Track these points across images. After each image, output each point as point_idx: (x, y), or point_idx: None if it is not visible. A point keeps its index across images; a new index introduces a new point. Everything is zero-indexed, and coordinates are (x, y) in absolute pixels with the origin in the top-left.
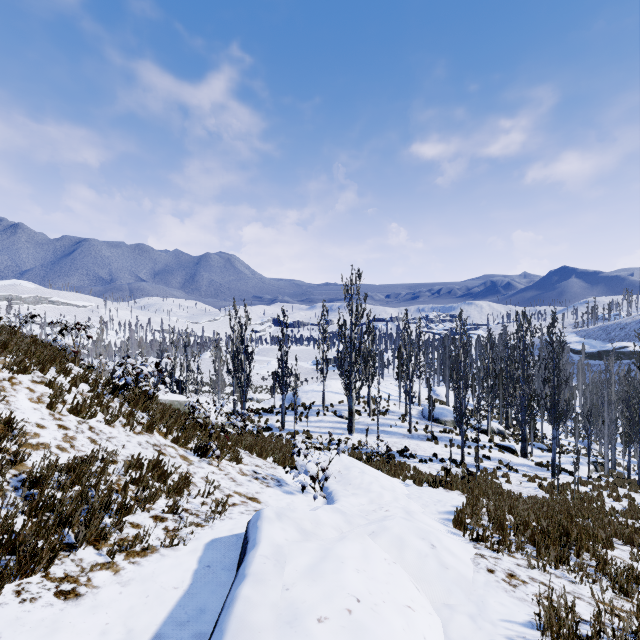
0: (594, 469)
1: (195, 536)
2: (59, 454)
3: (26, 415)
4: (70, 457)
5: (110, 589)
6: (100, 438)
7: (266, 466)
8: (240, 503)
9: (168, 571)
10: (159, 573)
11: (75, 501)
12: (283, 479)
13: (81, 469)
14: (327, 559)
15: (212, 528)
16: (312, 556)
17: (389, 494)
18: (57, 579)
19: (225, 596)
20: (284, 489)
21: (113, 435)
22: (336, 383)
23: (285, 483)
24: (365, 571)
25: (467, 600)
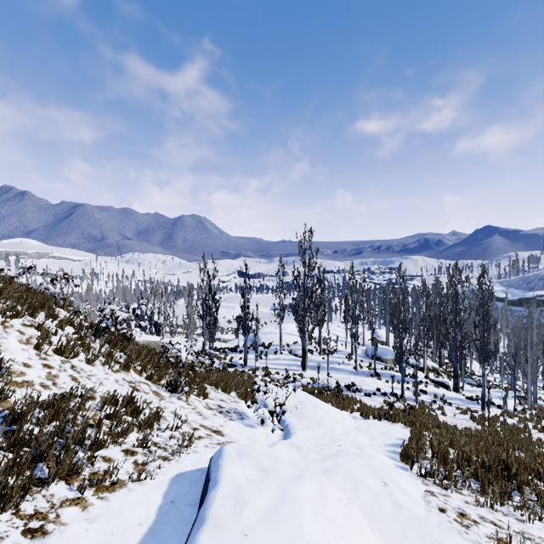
0: (518, 402)
1: (162, 470)
2: (42, 391)
3: (14, 355)
4: (51, 394)
5: (77, 526)
6: (81, 376)
7: (230, 400)
8: (205, 436)
9: (134, 507)
10: (125, 509)
11: (51, 437)
12: (245, 412)
13: (60, 406)
14: (285, 501)
15: (178, 462)
16: (270, 497)
17: (340, 427)
18: (26, 516)
19: (187, 534)
20: (245, 422)
21: (93, 373)
22: (291, 326)
23: (246, 416)
24: (322, 514)
25: (423, 543)
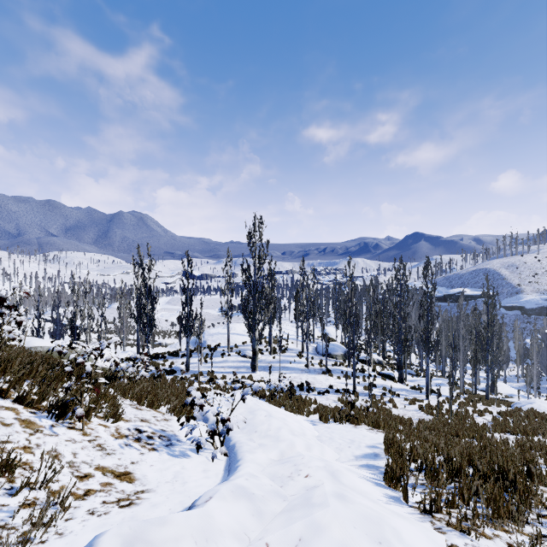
0: None
1: None
2: None
3: None
4: None
5: None
6: None
7: (156, 419)
8: (99, 488)
9: None
10: None
11: None
12: (175, 434)
13: None
14: None
15: None
16: None
17: (301, 441)
18: None
19: None
20: (174, 450)
21: None
22: (240, 326)
23: (177, 440)
24: None
25: None
